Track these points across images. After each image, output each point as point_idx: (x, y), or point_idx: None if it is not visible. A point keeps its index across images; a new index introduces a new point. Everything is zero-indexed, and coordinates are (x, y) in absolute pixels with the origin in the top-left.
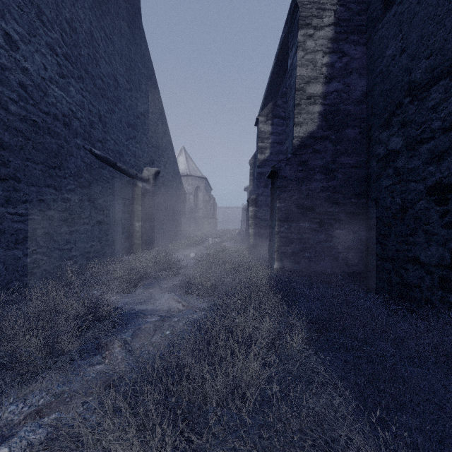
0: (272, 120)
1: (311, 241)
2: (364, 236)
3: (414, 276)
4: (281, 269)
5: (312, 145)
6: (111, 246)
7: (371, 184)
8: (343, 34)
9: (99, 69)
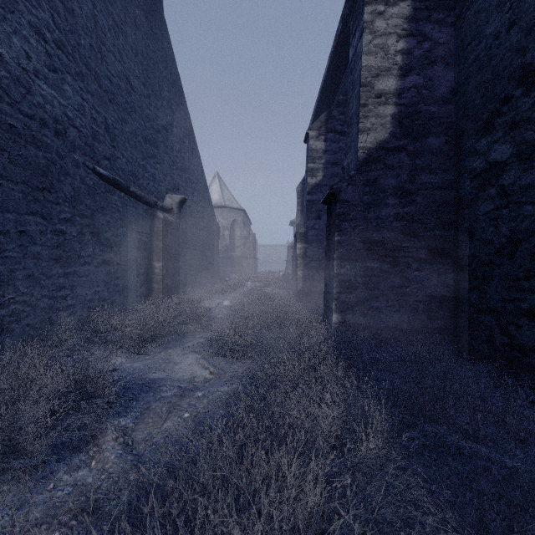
0: (326, 135)
1: (382, 286)
2: (451, 280)
3: (531, 336)
4: (341, 323)
5: (383, 159)
6: (122, 292)
7: (463, 210)
8: (424, 12)
9: (106, 66)
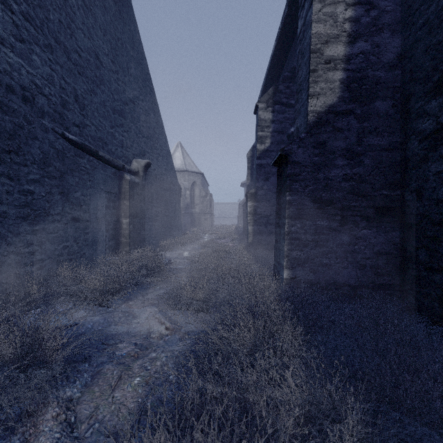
0: (273, 107)
1: (331, 243)
2: (398, 238)
3: None
4: (292, 279)
5: (332, 122)
6: (91, 246)
7: (410, 171)
8: None
9: (76, 42)
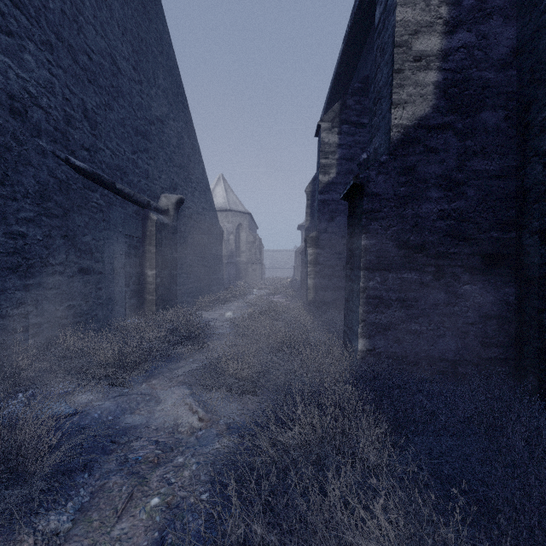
0: (340, 127)
1: (422, 303)
2: (512, 296)
3: None
4: (370, 352)
5: (423, 140)
6: (106, 305)
7: (531, 205)
8: None
9: (85, 40)
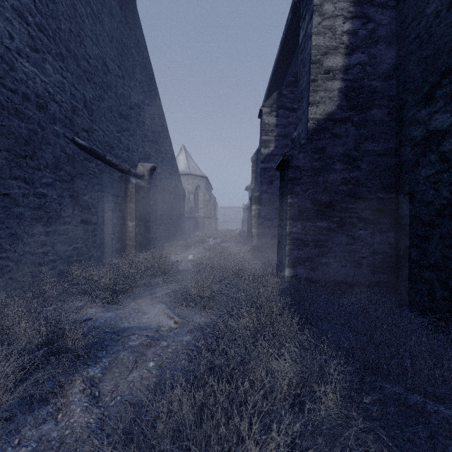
0: (277, 111)
1: (330, 243)
2: (393, 238)
3: None
4: (293, 277)
5: (331, 129)
6: (99, 248)
7: (404, 175)
8: None
9: (85, 49)
